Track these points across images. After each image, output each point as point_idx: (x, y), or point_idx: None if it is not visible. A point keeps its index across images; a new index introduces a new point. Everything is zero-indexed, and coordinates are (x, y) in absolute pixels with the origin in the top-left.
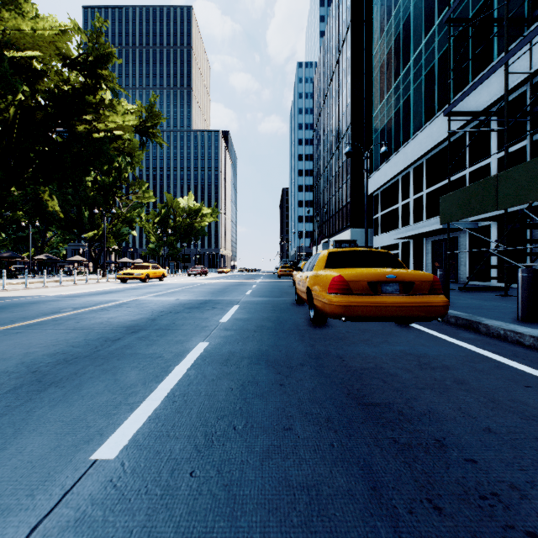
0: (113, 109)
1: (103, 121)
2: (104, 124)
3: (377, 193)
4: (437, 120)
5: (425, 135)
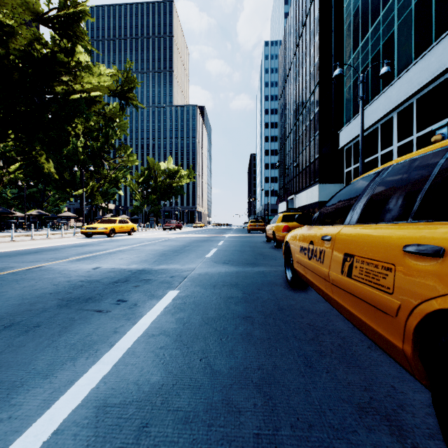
0: (89, 70)
1: (79, 81)
2: (81, 85)
3: (349, 146)
4: (437, 47)
5: (418, 70)
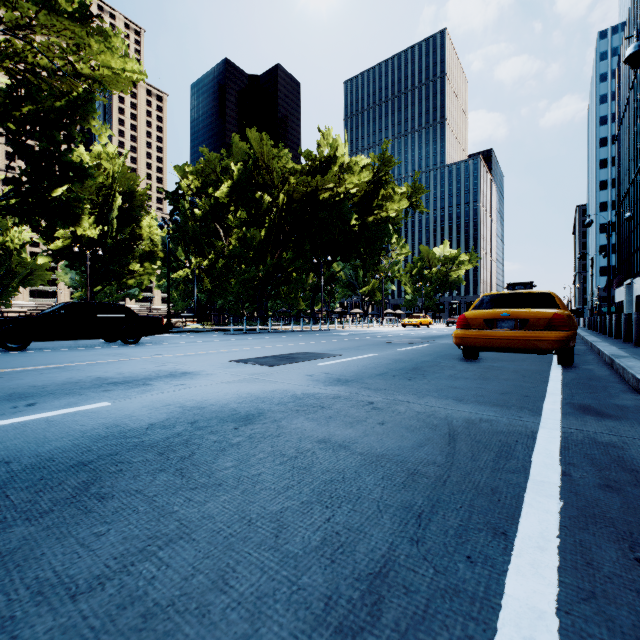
0: (390, 200)
1: (384, 211)
2: (384, 212)
3: None
4: None
5: None
